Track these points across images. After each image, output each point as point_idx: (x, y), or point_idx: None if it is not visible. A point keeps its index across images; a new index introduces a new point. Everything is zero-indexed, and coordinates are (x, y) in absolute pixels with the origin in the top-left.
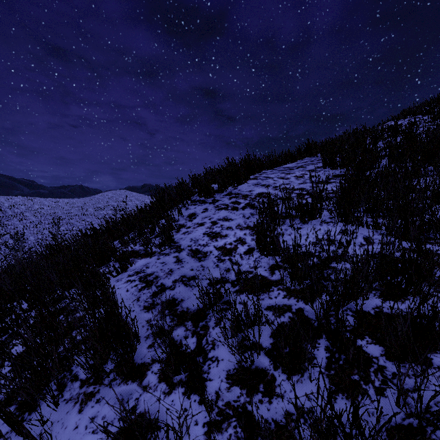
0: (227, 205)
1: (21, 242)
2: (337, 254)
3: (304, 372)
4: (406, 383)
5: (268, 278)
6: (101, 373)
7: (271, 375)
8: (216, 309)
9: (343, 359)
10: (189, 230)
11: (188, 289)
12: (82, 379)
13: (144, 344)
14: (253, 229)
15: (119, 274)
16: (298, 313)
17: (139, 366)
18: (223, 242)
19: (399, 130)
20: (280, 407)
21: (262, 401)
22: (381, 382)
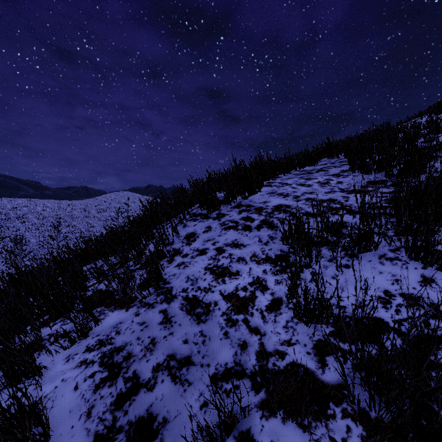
0: (237, 223)
1: (20, 246)
2: None
3: None
4: None
5: (317, 375)
6: None
7: None
8: None
9: None
10: (185, 261)
11: (177, 389)
12: None
13: None
14: (275, 264)
15: (75, 343)
16: None
17: None
18: (233, 285)
19: (440, 126)
20: None
21: None
22: None
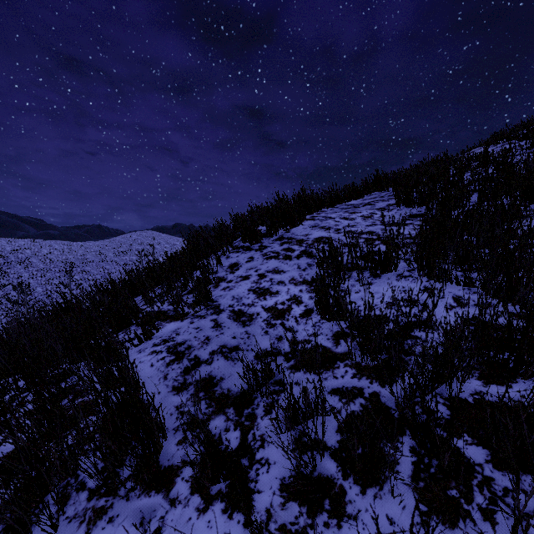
0: (278, 253)
1: (26, 294)
2: (421, 319)
3: (383, 484)
4: (523, 504)
5: (332, 349)
6: (115, 483)
7: (340, 486)
8: (265, 392)
9: (435, 466)
10: (230, 285)
11: (230, 363)
12: (90, 488)
13: (173, 439)
14: (311, 285)
15: (142, 343)
16: (373, 400)
17: (166, 470)
18: (273, 301)
19: (490, 158)
20: (353, 533)
21: (328, 525)
22: (489, 501)
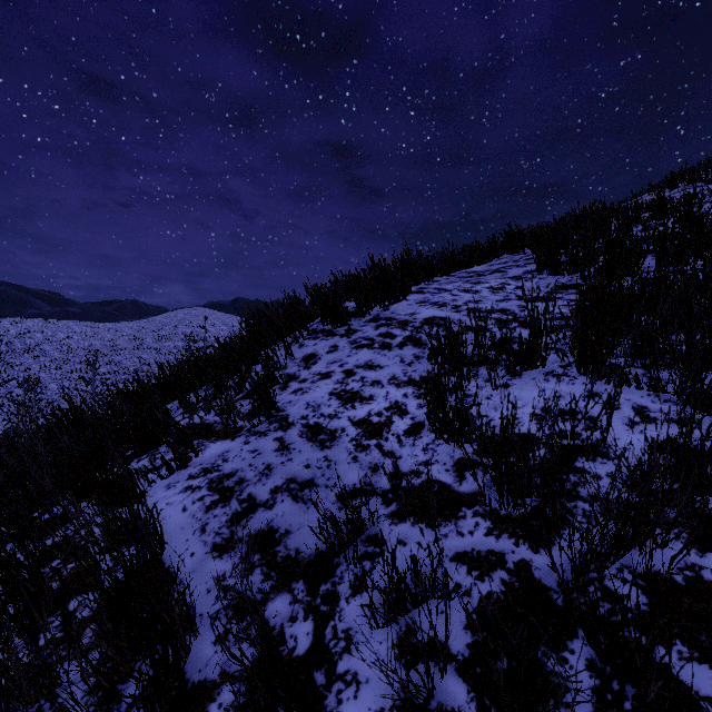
0: (373, 340)
1: (35, 393)
2: (590, 444)
3: None
4: None
5: (453, 487)
6: None
7: None
8: (353, 557)
9: (631, 698)
10: (304, 386)
11: (300, 507)
12: None
13: (208, 634)
14: (420, 386)
15: (174, 473)
16: (521, 573)
17: (195, 688)
18: (365, 410)
19: (667, 207)
20: None
21: None
22: None
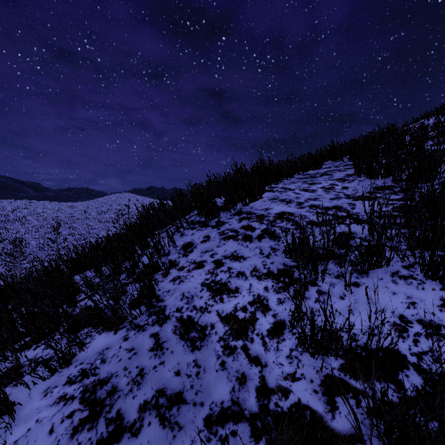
0: (237, 232)
1: (19, 248)
2: None
3: None
4: None
5: (326, 421)
6: None
7: None
8: None
9: None
10: (181, 275)
11: (166, 435)
12: None
13: None
14: (278, 280)
15: (56, 372)
16: None
17: None
18: (231, 304)
19: None
20: None
21: None
22: None
